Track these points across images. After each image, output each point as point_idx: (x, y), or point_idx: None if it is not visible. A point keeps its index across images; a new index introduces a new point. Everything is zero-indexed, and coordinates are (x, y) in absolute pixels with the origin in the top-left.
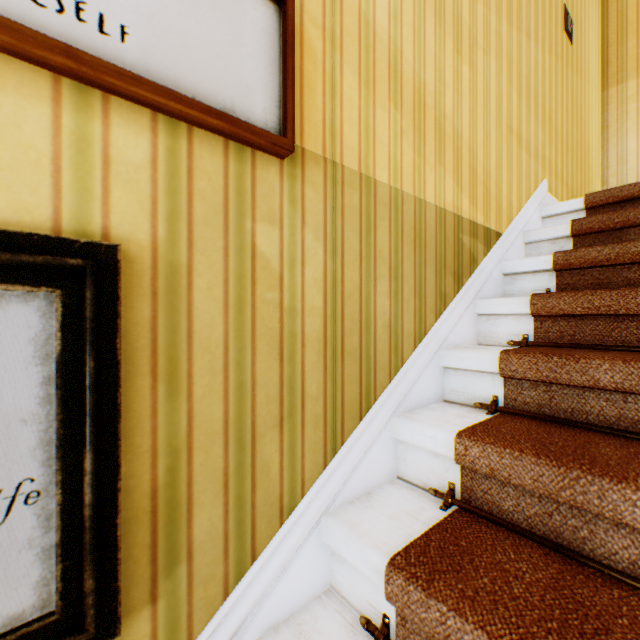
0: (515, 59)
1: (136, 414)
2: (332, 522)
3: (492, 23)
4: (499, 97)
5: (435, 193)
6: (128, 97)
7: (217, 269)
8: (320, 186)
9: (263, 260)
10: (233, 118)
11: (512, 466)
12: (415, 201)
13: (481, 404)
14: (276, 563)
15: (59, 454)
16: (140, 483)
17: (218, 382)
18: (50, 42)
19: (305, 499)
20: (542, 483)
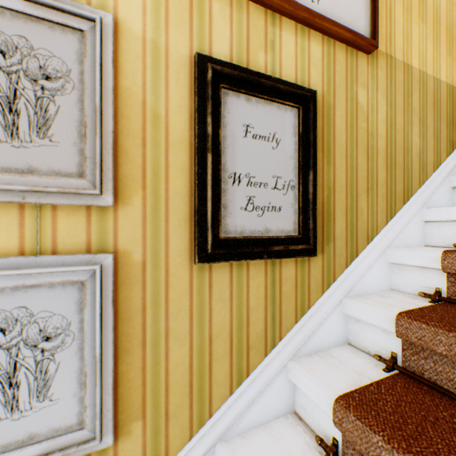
0: None
1: (317, 168)
2: (394, 249)
3: None
4: None
5: (446, 75)
6: (316, 29)
7: (343, 108)
8: (384, 69)
9: (360, 107)
10: (355, 33)
11: None
12: (433, 80)
13: None
14: (366, 262)
15: (300, 172)
16: (318, 199)
17: (343, 163)
18: (303, 8)
19: (377, 236)
20: None
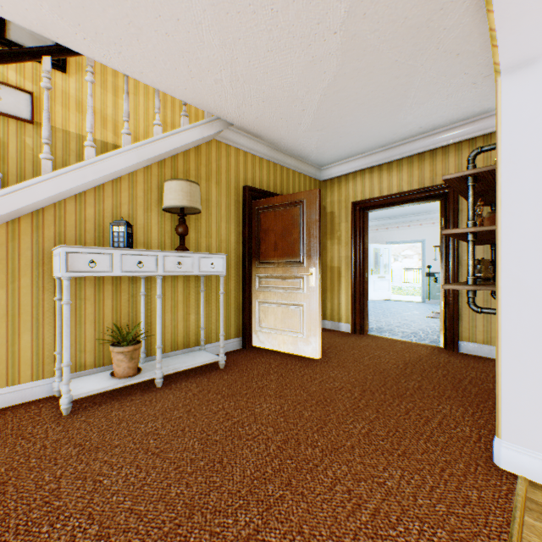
0: (162, 95)
1: None
2: None
3: (142, 85)
4: (148, 109)
5: (102, 137)
6: None
7: (16, 145)
8: None
9: (28, 145)
10: (17, 117)
11: None
12: None
13: None
14: None
15: None
16: None
17: (16, 165)
18: None
19: None
20: None
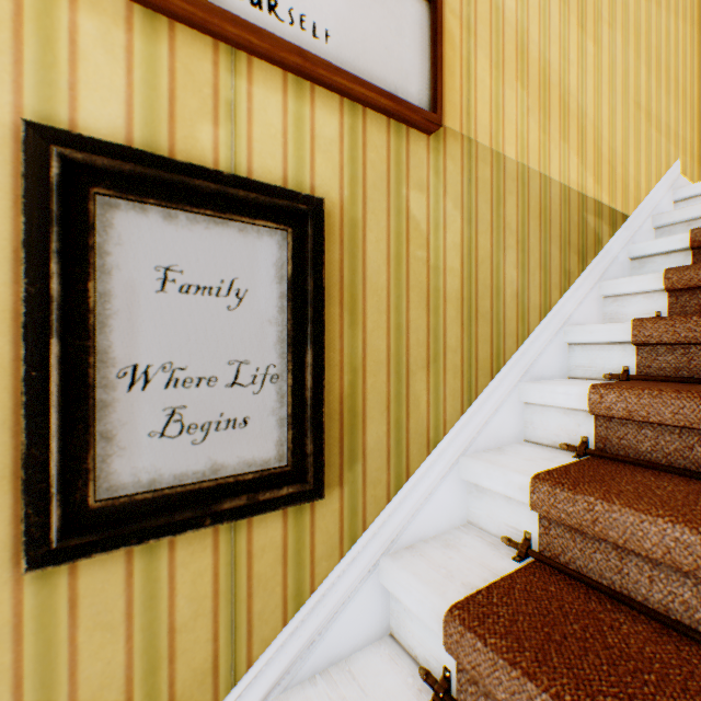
0: (643, 30)
1: (330, 334)
2: (471, 460)
3: None
4: (625, 72)
5: (559, 171)
6: (327, 86)
7: (382, 227)
8: (458, 160)
9: (414, 222)
10: (398, 99)
11: (651, 405)
12: (540, 178)
13: (611, 375)
14: (424, 486)
15: (290, 350)
16: (332, 389)
17: (382, 321)
18: (290, 47)
19: (446, 438)
20: (683, 415)
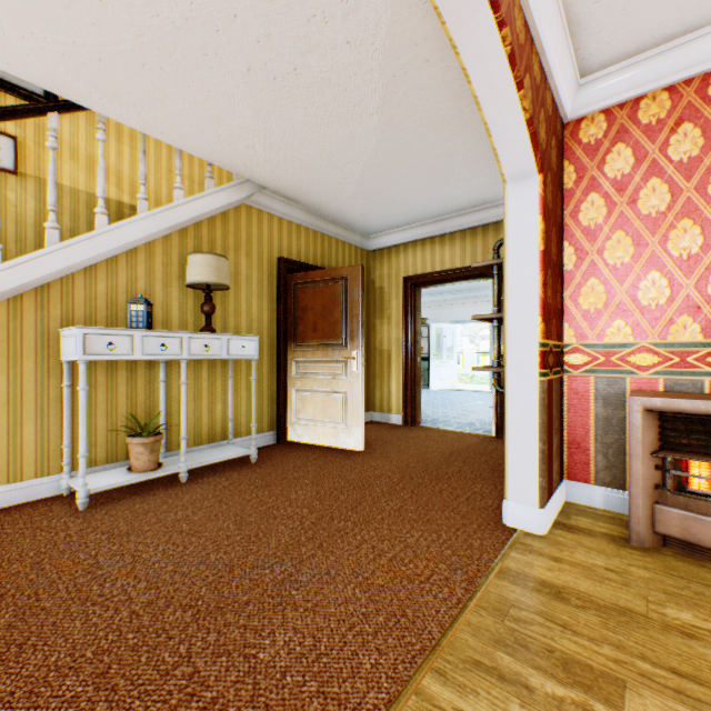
0: None
1: None
2: None
3: None
4: (160, 158)
5: None
6: None
7: None
8: (35, 184)
9: (11, 201)
10: None
11: None
12: (89, 194)
13: None
14: None
15: None
16: None
17: None
18: None
19: None
20: None
